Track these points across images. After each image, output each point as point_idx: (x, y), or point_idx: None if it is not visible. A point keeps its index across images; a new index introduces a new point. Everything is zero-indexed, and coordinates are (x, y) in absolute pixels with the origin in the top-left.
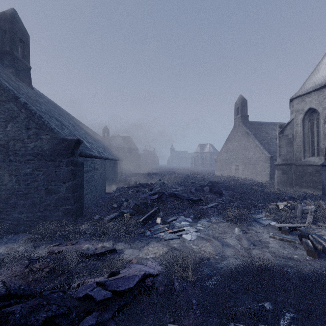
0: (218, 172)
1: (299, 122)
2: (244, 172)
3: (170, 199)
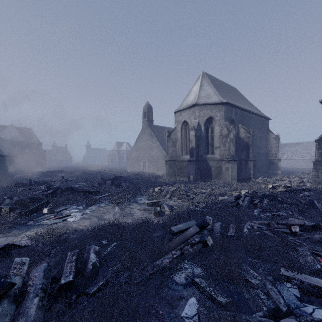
0: (130, 169)
1: (179, 130)
2: (149, 168)
3: (66, 193)
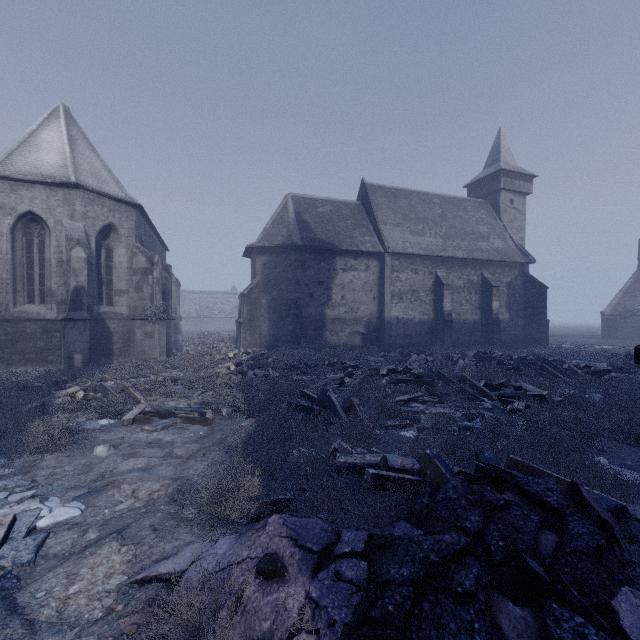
0: None
1: (5, 231)
2: None
3: None
